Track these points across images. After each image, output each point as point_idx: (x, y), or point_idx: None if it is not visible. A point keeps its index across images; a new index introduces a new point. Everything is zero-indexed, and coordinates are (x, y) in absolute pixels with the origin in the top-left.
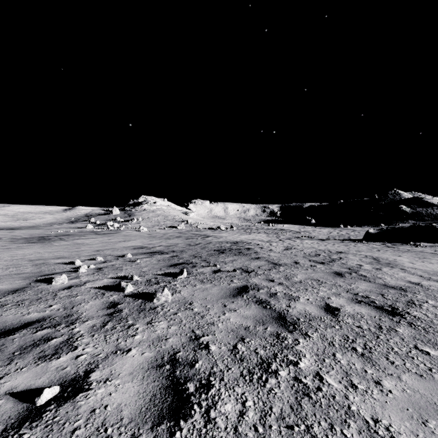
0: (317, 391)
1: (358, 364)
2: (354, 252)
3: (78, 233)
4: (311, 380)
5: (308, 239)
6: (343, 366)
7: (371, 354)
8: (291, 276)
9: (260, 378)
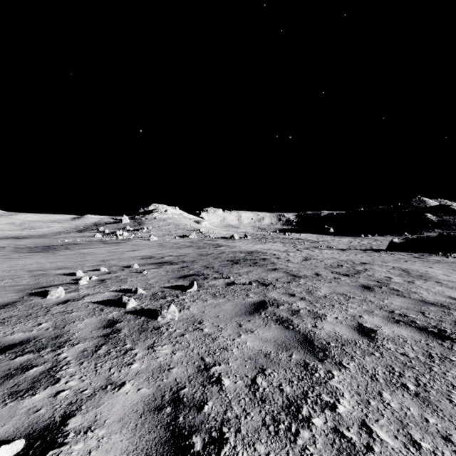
0: (367, 451)
1: (415, 409)
2: (380, 263)
3: (85, 242)
4: (356, 433)
5: (327, 249)
6: (395, 411)
7: (428, 394)
8: (314, 290)
9: (288, 430)
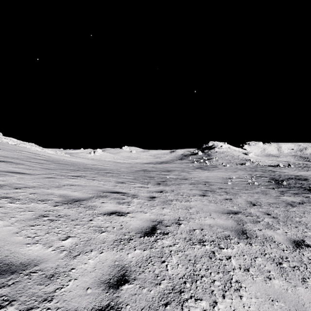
0: None
1: None
2: None
3: (200, 166)
4: None
5: None
6: None
7: None
8: None
9: (308, 189)
